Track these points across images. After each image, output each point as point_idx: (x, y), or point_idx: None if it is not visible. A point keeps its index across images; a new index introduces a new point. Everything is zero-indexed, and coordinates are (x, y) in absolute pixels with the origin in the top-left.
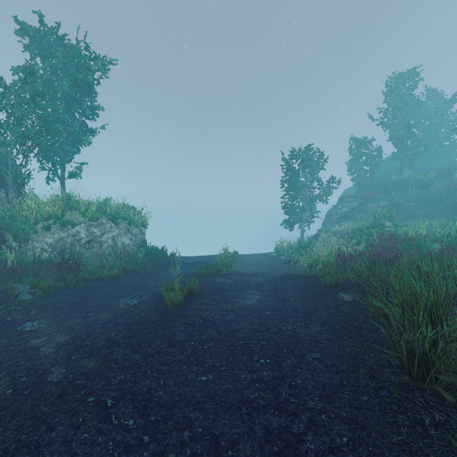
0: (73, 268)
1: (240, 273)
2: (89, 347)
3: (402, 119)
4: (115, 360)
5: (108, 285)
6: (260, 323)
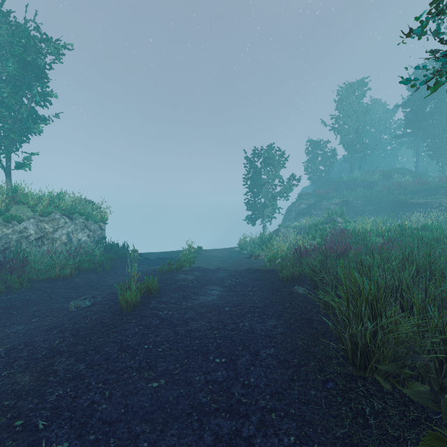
0: (16, 268)
1: (203, 269)
2: (26, 359)
3: (352, 125)
4: (55, 372)
5: (58, 286)
6: (219, 320)
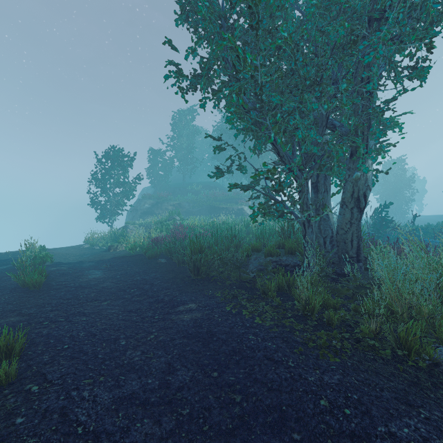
0: None
1: (66, 263)
2: None
3: (184, 143)
4: (31, 313)
5: None
6: (118, 281)
